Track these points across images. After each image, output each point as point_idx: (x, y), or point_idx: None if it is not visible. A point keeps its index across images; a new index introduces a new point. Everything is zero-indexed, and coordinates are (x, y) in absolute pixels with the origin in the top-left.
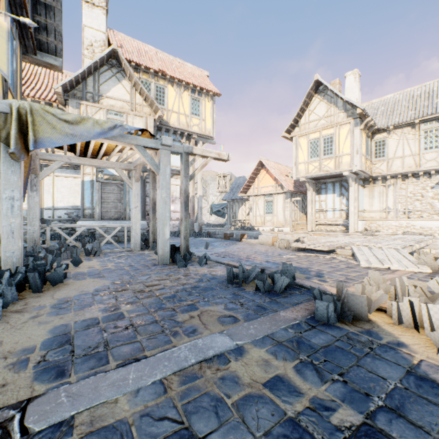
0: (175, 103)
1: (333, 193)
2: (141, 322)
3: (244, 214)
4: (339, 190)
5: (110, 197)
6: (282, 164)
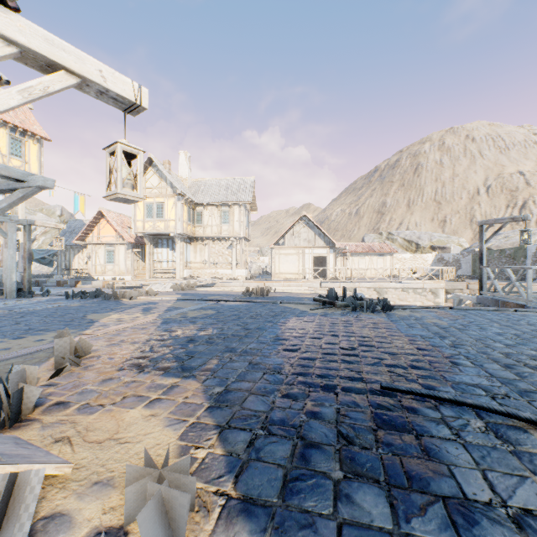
0: None
1: (167, 247)
2: (29, 306)
3: (82, 262)
4: (172, 245)
5: None
6: (127, 215)
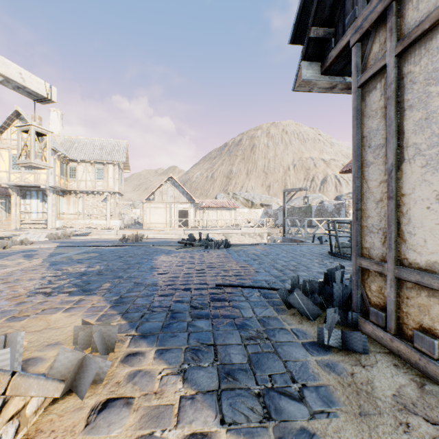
0: None
1: (37, 199)
2: None
3: None
4: (42, 197)
5: None
6: None
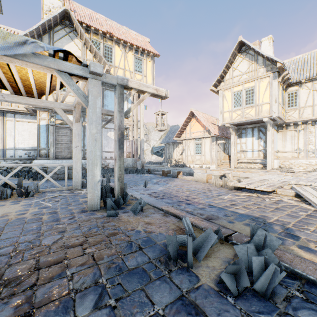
0: (121, 61)
1: (252, 136)
2: None
3: (178, 154)
4: (257, 134)
5: (64, 139)
6: (209, 115)
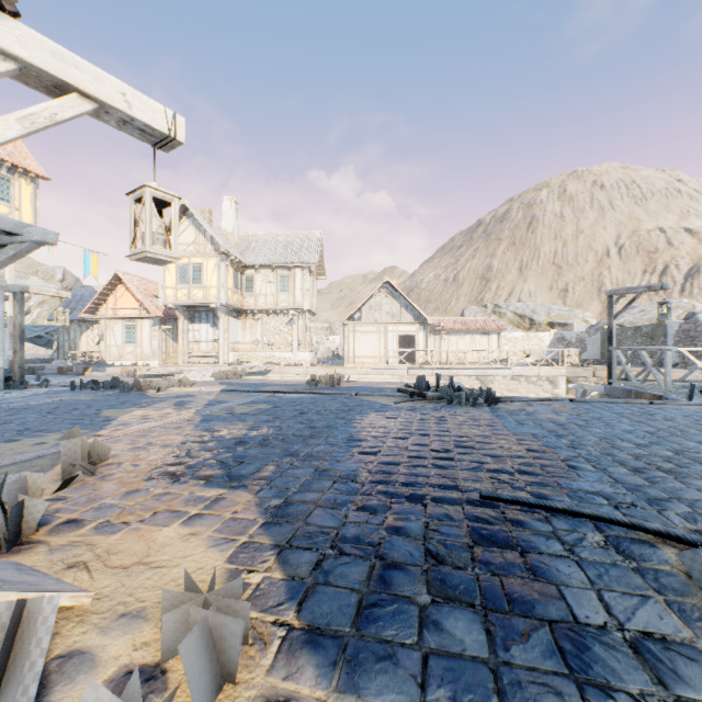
0: None
1: (207, 323)
2: (22, 400)
3: (92, 343)
4: (213, 320)
5: None
6: (152, 280)
